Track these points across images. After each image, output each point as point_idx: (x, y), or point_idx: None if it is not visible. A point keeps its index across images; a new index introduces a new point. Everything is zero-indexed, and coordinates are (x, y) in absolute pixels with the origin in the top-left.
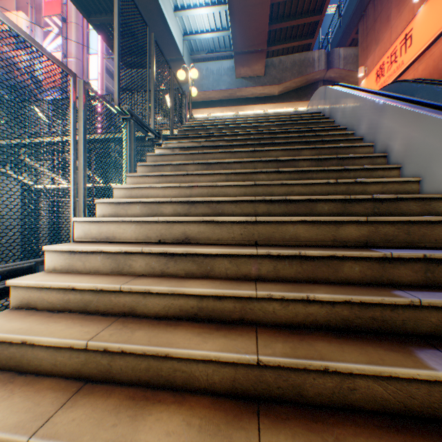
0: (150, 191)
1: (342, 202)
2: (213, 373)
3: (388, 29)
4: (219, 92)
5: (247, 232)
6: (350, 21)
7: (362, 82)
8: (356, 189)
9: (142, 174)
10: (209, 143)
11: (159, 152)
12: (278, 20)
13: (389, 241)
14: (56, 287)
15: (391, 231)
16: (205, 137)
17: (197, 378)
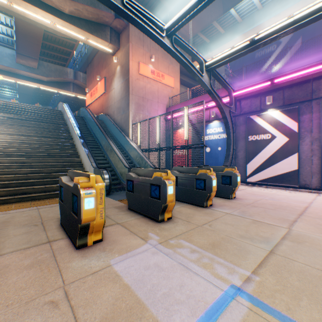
0: (7, 131)
1: (57, 137)
2: (35, 152)
3: (94, 81)
4: (2, 66)
5: (38, 140)
6: (85, 63)
7: (88, 95)
8: (61, 136)
9: (0, 125)
10: (19, 117)
11: (1, 118)
12: (47, 49)
13: (62, 143)
14: (2, 145)
15: (63, 142)
16: (16, 113)
17: (33, 153)
